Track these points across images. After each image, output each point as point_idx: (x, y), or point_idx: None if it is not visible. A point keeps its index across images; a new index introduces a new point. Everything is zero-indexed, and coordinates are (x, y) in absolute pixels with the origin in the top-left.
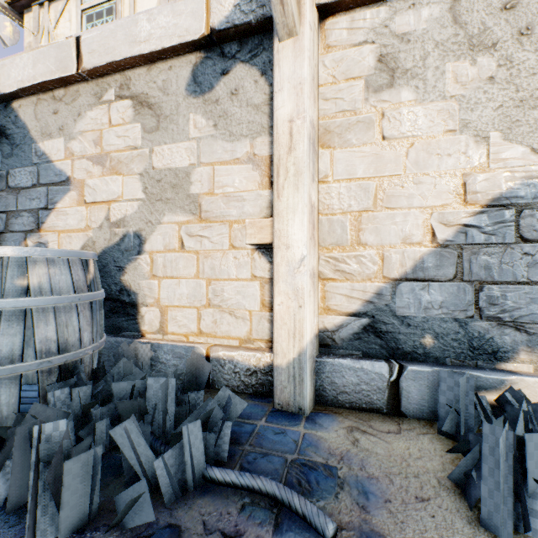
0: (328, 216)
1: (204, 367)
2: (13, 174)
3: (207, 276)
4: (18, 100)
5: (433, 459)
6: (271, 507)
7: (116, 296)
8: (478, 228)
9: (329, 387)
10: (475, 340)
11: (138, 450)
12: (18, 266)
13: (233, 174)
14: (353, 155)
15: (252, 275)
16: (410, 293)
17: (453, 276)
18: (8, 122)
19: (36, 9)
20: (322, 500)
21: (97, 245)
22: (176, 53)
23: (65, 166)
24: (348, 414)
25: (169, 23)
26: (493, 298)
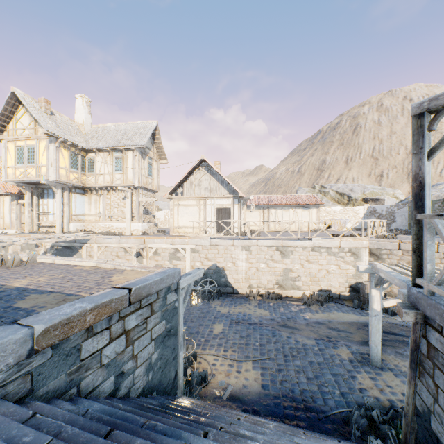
0: None
1: None
2: None
3: None
4: None
5: None
6: None
7: None
8: None
9: None
10: None
11: None
12: None
13: None
14: None
15: None
16: None
17: None
18: None
19: None
20: None
21: None
22: None
23: None
24: None
25: None
26: None
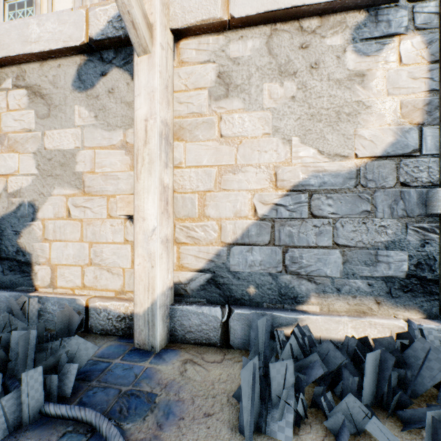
0: (182, 194)
1: (74, 318)
2: None
3: (89, 239)
4: None
5: (234, 381)
6: (87, 432)
7: (13, 256)
8: (285, 206)
9: (180, 328)
10: (283, 288)
11: None
12: None
13: (110, 157)
14: (200, 147)
15: (125, 239)
16: (240, 254)
17: (268, 241)
18: None
19: None
20: (131, 423)
21: None
22: (63, 54)
23: None
24: (191, 348)
25: (55, 29)
26: (294, 257)
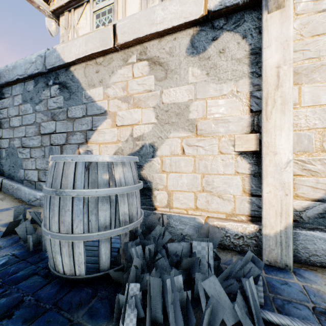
0: (296, 132)
1: (216, 233)
2: (71, 110)
3: (201, 171)
4: (74, 66)
5: None
6: None
7: None
8: None
9: (303, 250)
10: None
11: (219, 296)
12: (103, 166)
13: (220, 105)
14: (317, 88)
15: (235, 171)
16: None
17: None
18: (68, 79)
19: (67, 14)
20: None
21: (124, 151)
22: (179, 29)
23: (104, 104)
24: (322, 271)
25: (177, 10)
26: None
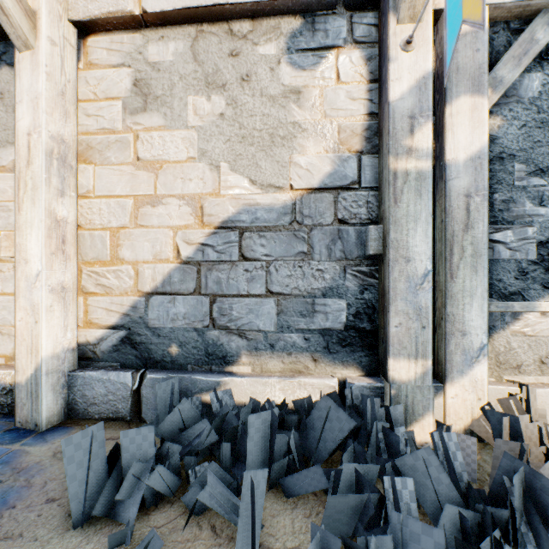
0: (90, 231)
1: None
2: None
3: None
4: None
5: None
6: None
7: None
8: (213, 247)
9: (81, 399)
10: (210, 347)
11: None
12: None
13: None
14: (113, 172)
15: None
16: (160, 306)
17: (194, 289)
18: None
19: None
20: None
21: None
22: None
23: None
24: (91, 424)
25: None
26: (223, 309)
